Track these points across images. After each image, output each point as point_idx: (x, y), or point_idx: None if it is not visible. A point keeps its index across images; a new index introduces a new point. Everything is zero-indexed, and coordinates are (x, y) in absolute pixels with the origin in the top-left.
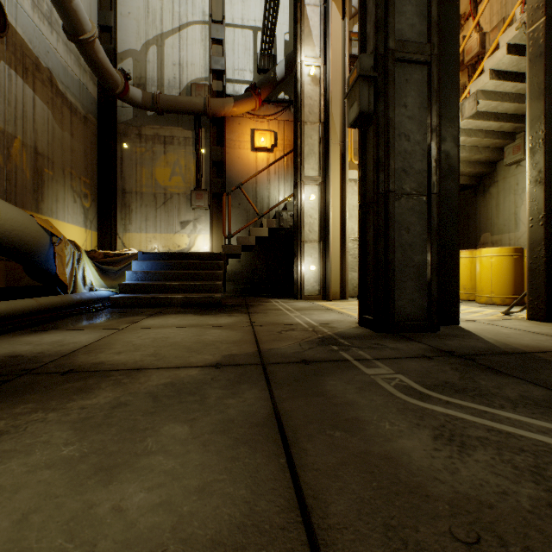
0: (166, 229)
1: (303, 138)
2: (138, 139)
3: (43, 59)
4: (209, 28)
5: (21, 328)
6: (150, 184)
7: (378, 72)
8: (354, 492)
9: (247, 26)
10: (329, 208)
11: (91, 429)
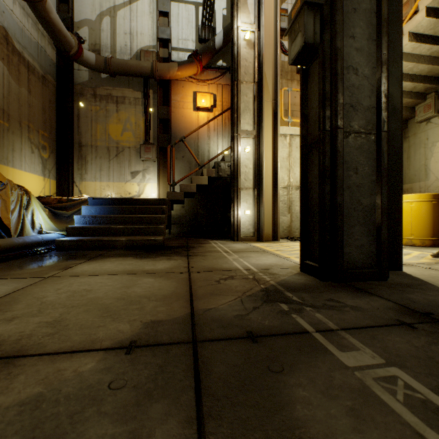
0: (118, 178)
1: (239, 95)
2: (93, 98)
3: None
4: (156, 3)
5: None
6: (104, 138)
7: None
8: None
9: (190, 1)
10: (263, 158)
11: None
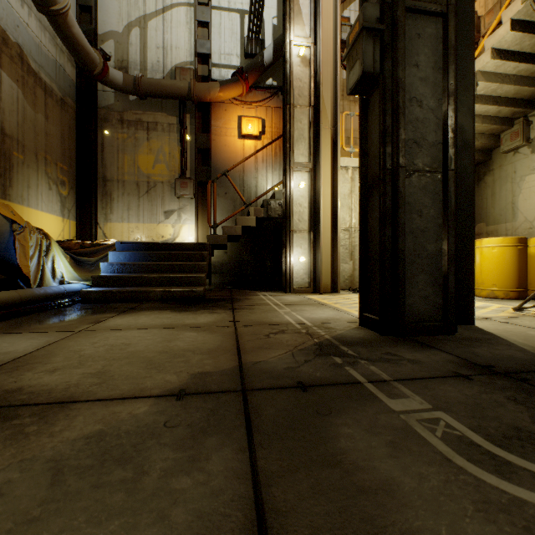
0: (150, 219)
1: (292, 122)
2: (120, 124)
3: (12, 33)
4: (194, 11)
5: None
6: (132, 171)
7: (385, 24)
8: None
9: (234, 9)
10: (320, 196)
11: None
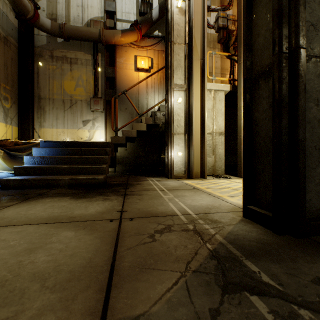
0: (72, 126)
1: (172, 54)
2: (50, 59)
3: None
4: None
5: None
6: (60, 92)
7: None
8: None
9: None
10: (193, 108)
11: None
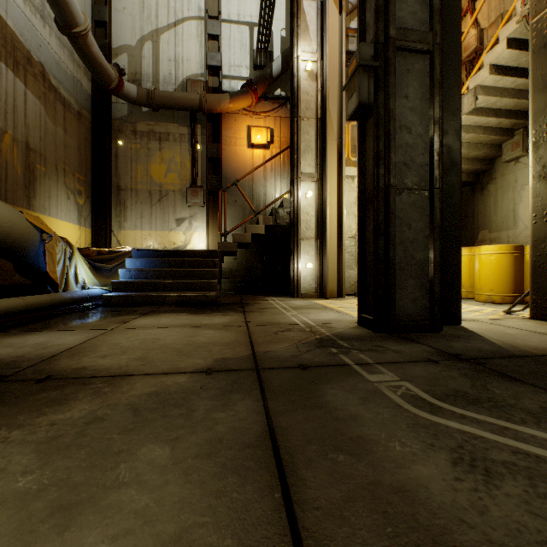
0: (162, 227)
1: (299, 134)
2: (133, 135)
3: (35, 53)
4: (204, 24)
5: (5, 328)
6: (145, 180)
7: (378, 62)
8: (364, 543)
9: (244, 22)
10: (326, 205)
11: (58, 451)
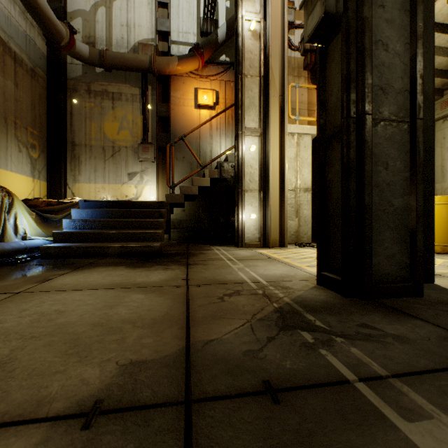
0: (115, 180)
1: (243, 90)
2: (87, 94)
3: None
4: None
5: None
6: (99, 137)
7: None
8: None
9: None
10: (269, 158)
11: None
